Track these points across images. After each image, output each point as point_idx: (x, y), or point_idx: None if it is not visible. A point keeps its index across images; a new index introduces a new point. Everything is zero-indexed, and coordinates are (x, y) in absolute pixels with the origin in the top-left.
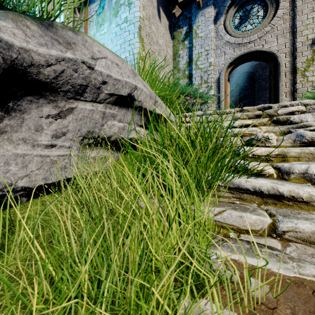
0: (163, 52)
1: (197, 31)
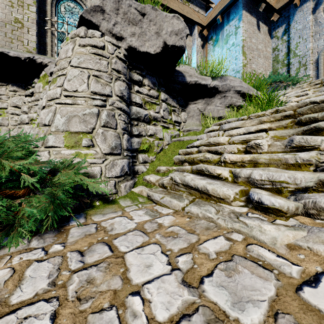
0: (262, 53)
1: (295, 26)
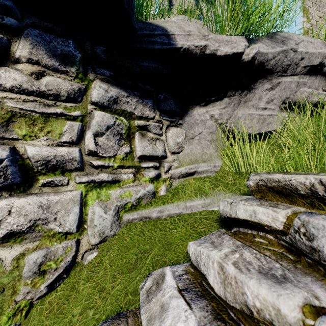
0: None
1: None
